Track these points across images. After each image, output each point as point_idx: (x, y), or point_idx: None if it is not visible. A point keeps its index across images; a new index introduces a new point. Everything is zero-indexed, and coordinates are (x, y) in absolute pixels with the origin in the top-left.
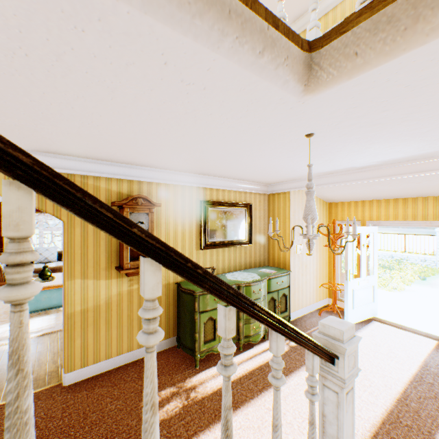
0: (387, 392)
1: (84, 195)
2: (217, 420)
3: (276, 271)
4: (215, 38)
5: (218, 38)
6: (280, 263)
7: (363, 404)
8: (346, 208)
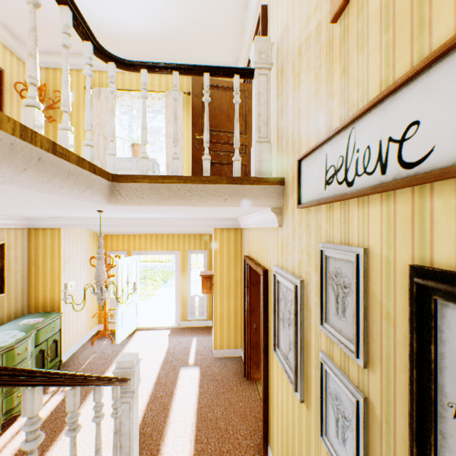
0: (150, 382)
1: (14, 370)
2: None
3: (45, 317)
4: (55, 189)
5: (58, 189)
6: (47, 306)
7: None
8: (116, 240)
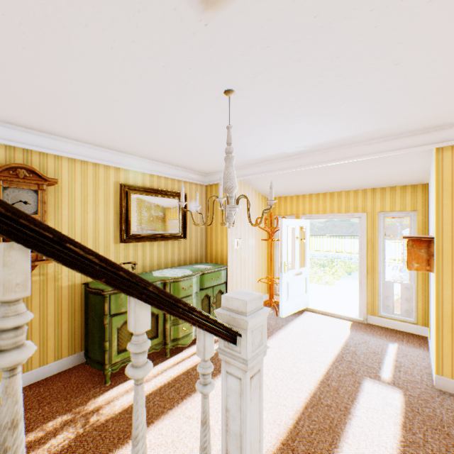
0: (313, 376)
1: None
2: (120, 444)
3: (212, 266)
4: None
5: None
6: (218, 258)
7: (289, 392)
8: (283, 203)
